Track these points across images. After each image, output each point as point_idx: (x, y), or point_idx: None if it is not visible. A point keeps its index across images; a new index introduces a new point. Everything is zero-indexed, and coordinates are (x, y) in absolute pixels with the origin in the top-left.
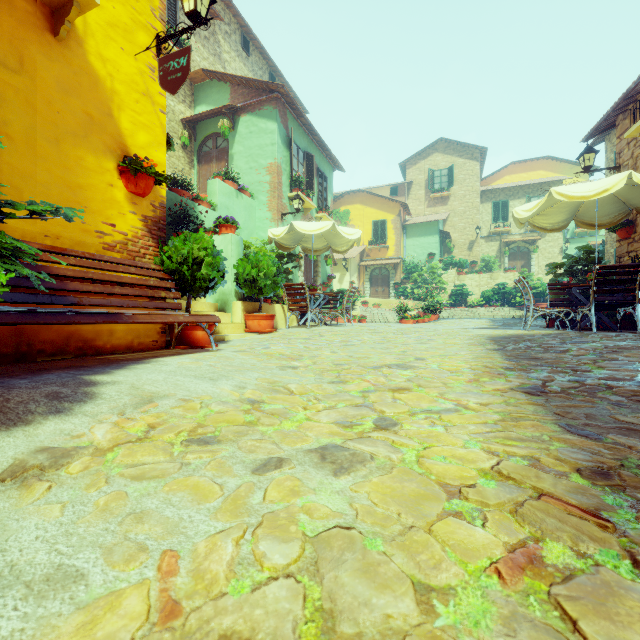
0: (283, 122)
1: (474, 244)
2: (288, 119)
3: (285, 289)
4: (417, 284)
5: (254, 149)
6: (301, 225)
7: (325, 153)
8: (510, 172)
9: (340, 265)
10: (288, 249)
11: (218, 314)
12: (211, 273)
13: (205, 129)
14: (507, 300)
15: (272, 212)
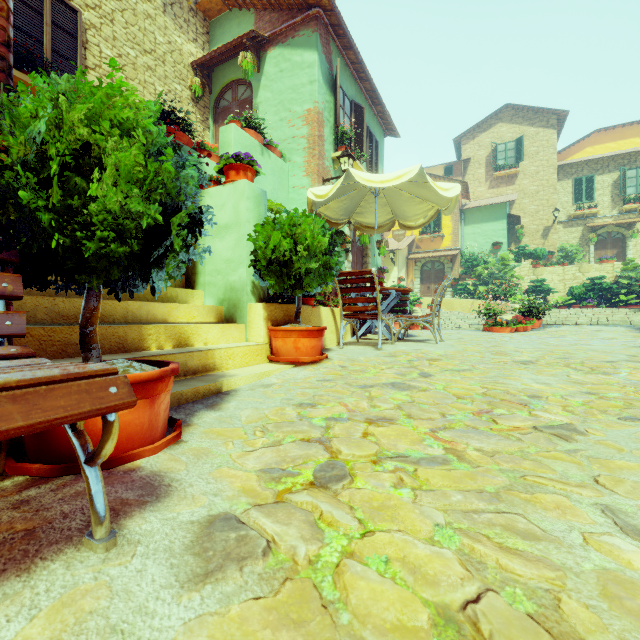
0: (325, 53)
1: (550, 230)
2: (332, 52)
3: (338, 281)
4: (481, 280)
5: (286, 93)
6: (364, 173)
7: (376, 110)
8: (593, 142)
9: (386, 258)
10: (335, 225)
11: (218, 327)
12: (142, 208)
13: (222, 76)
14: (604, 298)
15: (310, 177)
